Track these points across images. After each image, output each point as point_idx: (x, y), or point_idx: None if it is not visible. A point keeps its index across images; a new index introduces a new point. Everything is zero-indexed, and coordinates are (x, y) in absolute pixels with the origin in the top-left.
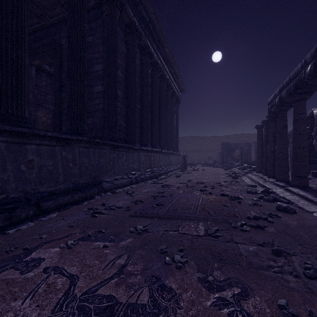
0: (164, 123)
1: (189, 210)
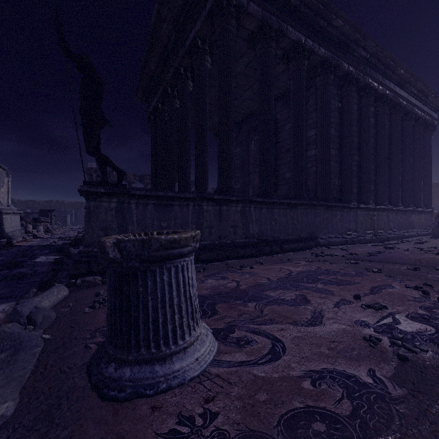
0: (397, 170)
1: (400, 259)
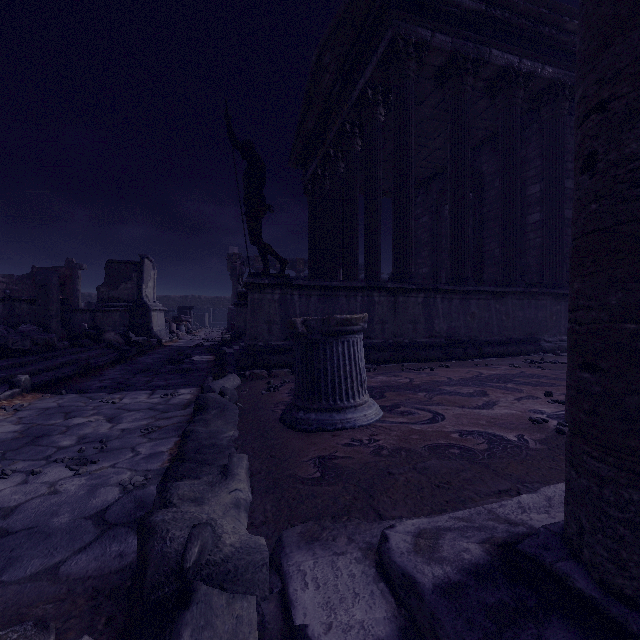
0: None
1: None
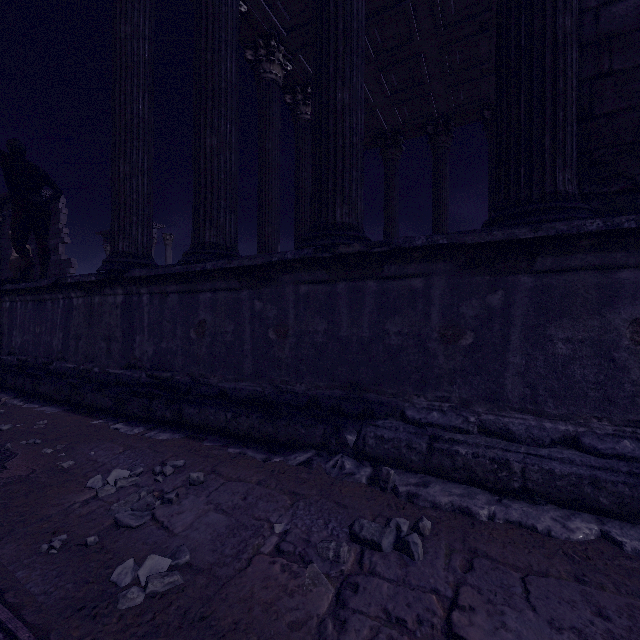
0: None
1: None
